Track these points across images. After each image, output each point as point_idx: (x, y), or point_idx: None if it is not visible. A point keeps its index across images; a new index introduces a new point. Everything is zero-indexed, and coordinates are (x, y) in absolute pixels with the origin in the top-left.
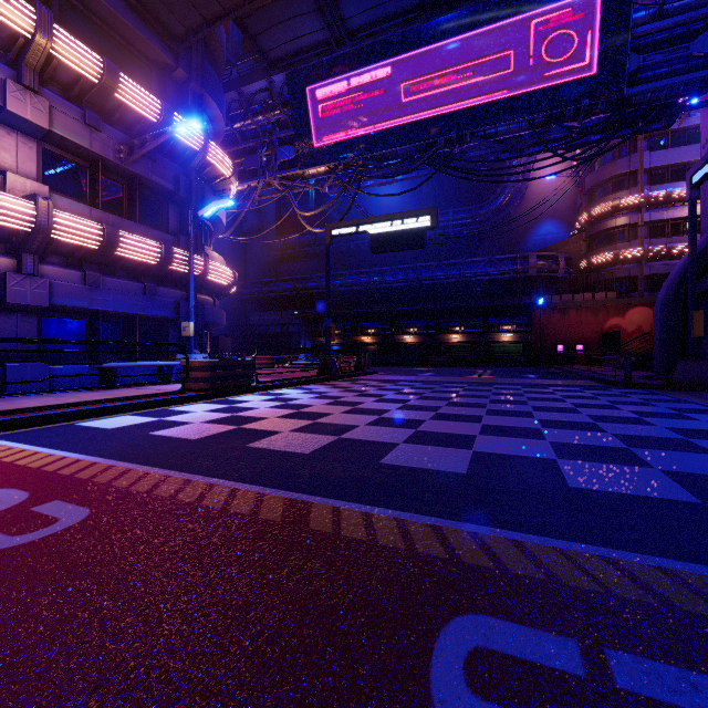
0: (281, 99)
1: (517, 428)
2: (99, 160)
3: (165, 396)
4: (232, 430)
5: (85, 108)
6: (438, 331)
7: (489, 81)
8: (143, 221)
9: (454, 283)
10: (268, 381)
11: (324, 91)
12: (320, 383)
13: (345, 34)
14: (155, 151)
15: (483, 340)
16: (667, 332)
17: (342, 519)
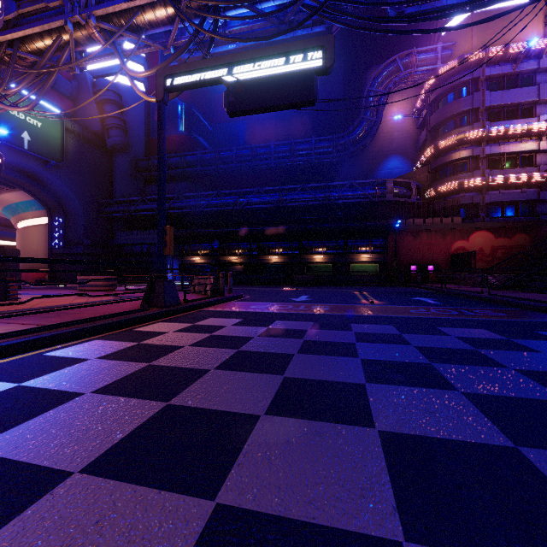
0: None
1: None
2: None
3: None
4: None
5: None
6: (302, 251)
7: None
8: None
9: (317, 206)
10: None
11: None
12: (124, 329)
13: None
14: None
15: (344, 260)
16: None
17: None
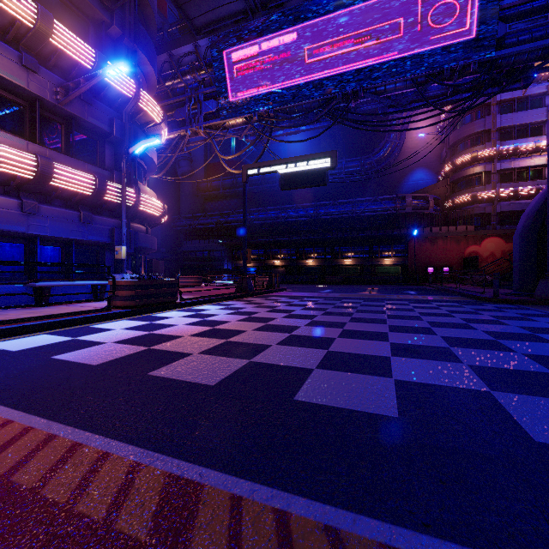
0: (205, 60)
1: (426, 347)
2: (36, 100)
3: (89, 314)
4: (141, 352)
5: (22, 51)
6: (334, 256)
7: (380, 45)
8: (81, 158)
9: (346, 218)
10: (191, 298)
11: (241, 53)
12: (237, 299)
13: (259, 4)
14: (91, 95)
15: (370, 263)
16: (525, 256)
17: (243, 531)
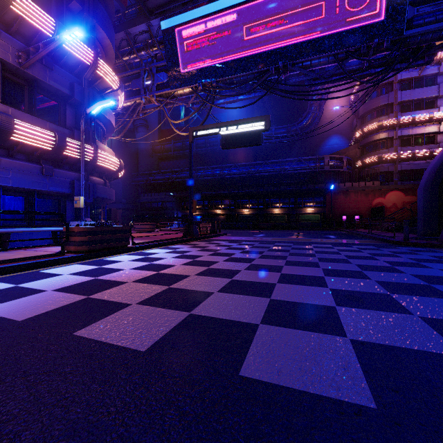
0: (157, 38)
1: (367, 294)
2: None
3: (41, 259)
4: (76, 303)
5: None
6: (265, 206)
7: (307, 24)
8: (43, 117)
9: (275, 175)
10: (142, 242)
11: (188, 31)
12: (184, 243)
13: None
14: (52, 61)
15: (295, 212)
16: (428, 206)
17: None
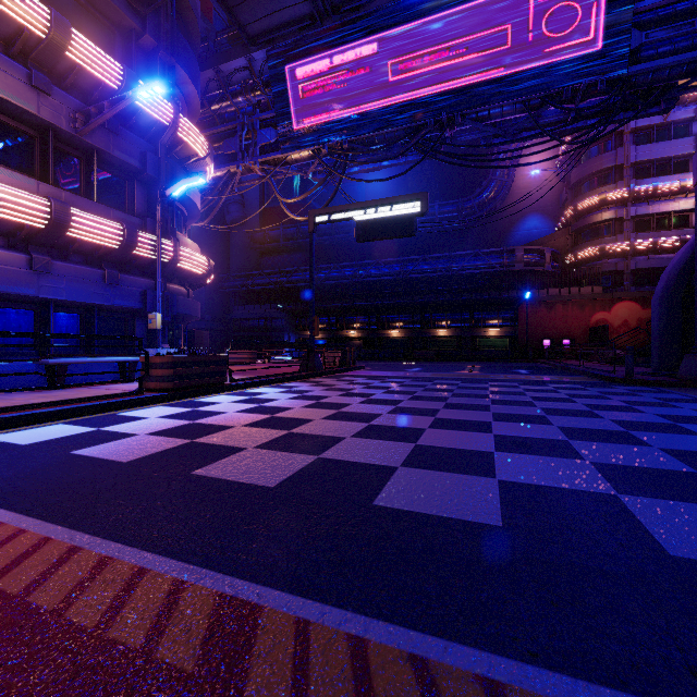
0: (262, 78)
1: (539, 441)
2: (49, 129)
3: (116, 398)
4: (182, 447)
5: (31, 68)
6: (424, 325)
7: (482, 58)
8: (104, 202)
9: (440, 277)
10: (244, 378)
11: (307, 69)
12: (302, 380)
13: (329, 7)
14: (117, 122)
15: (470, 334)
16: (667, 326)
17: (311, 661)
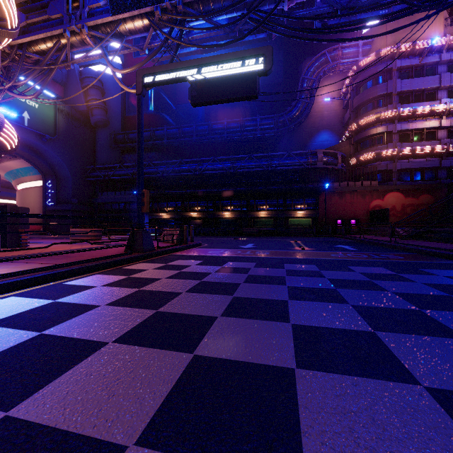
0: None
1: None
2: None
3: None
4: None
5: None
6: (249, 208)
7: None
8: None
9: (261, 172)
10: None
11: None
12: (115, 267)
13: None
14: None
15: (283, 215)
16: None
17: None
